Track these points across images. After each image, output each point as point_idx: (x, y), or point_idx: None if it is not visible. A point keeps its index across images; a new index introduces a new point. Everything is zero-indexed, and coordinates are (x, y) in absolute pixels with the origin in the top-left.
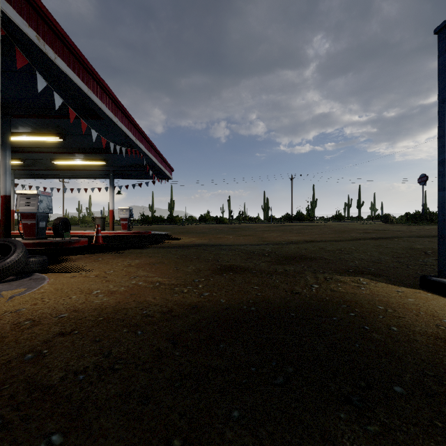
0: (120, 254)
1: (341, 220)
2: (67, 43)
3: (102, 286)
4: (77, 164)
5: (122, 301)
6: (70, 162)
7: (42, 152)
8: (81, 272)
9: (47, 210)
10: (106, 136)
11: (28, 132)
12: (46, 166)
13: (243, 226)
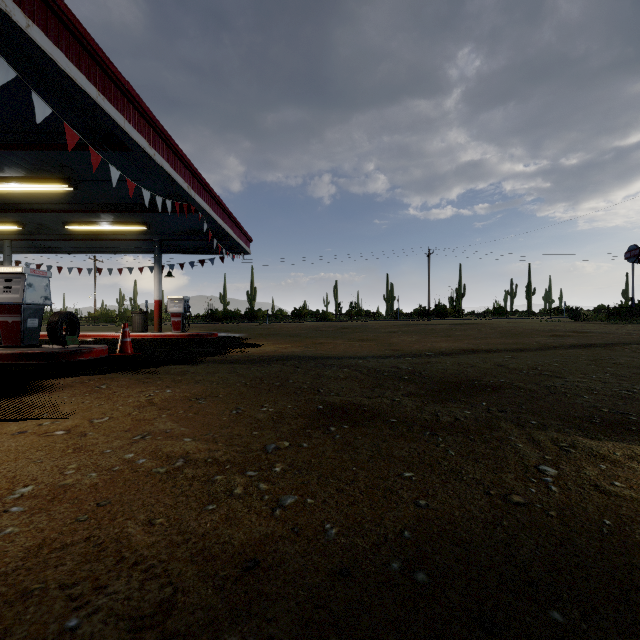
0: (148, 374)
1: (502, 316)
2: (52, 3)
3: (51, 467)
4: (105, 231)
5: (53, 539)
6: (92, 226)
7: (47, 210)
8: (43, 421)
9: (40, 299)
10: (141, 182)
11: (19, 176)
12: (59, 234)
13: (357, 325)
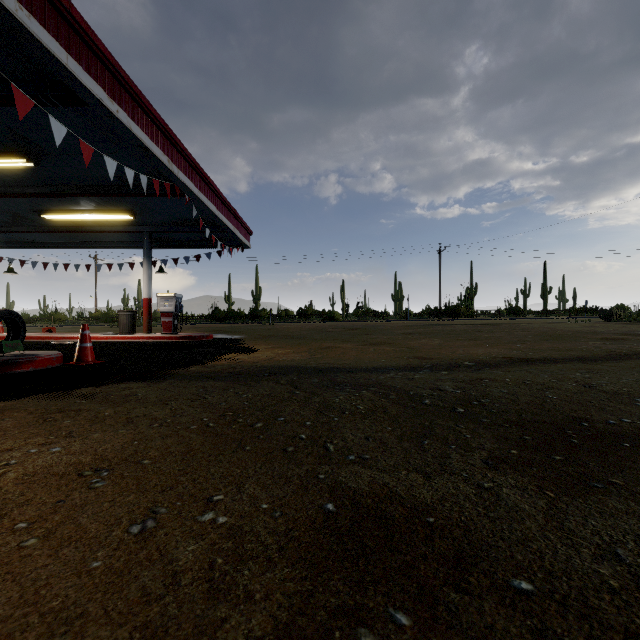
0: (73, 401)
1: (518, 316)
2: None
3: None
4: (88, 222)
5: None
6: (71, 215)
7: (13, 194)
8: None
9: None
10: (114, 156)
11: None
12: (39, 225)
13: (367, 326)
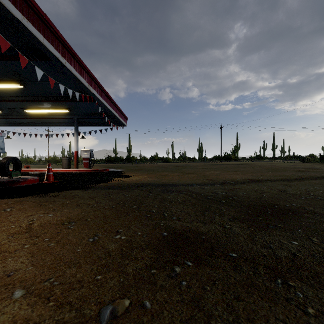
0: (50, 198)
1: (260, 160)
2: None
3: None
4: (47, 113)
5: None
6: (39, 110)
7: (12, 100)
8: None
9: None
10: (62, 83)
11: None
12: (22, 115)
13: (184, 165)
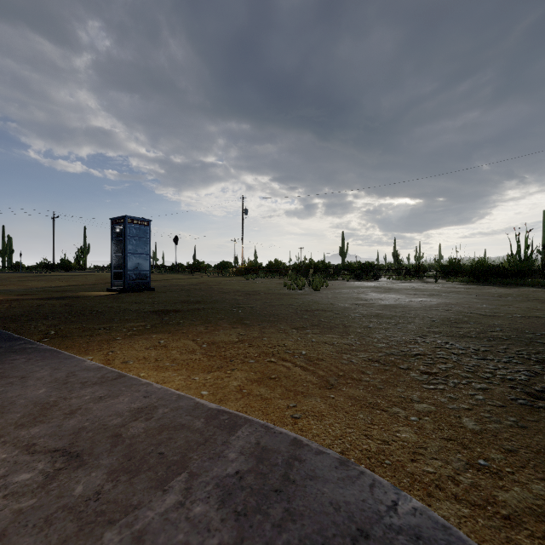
0: None
1: None
2: None
3: None
4: None
5: None
6: None
7: None
8: None
9: None
10: None
11: None
12: None
13: None
